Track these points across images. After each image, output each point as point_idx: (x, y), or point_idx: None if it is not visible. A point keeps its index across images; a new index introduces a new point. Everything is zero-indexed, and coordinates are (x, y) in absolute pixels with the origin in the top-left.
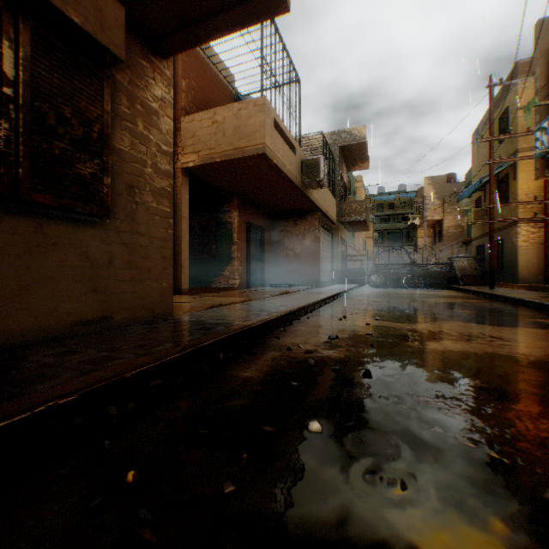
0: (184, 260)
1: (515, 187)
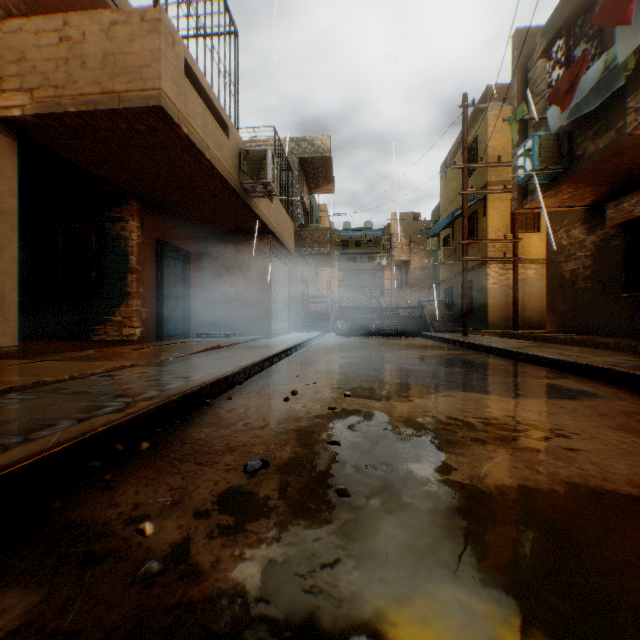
0: (4, 292)
1: (486, 224)
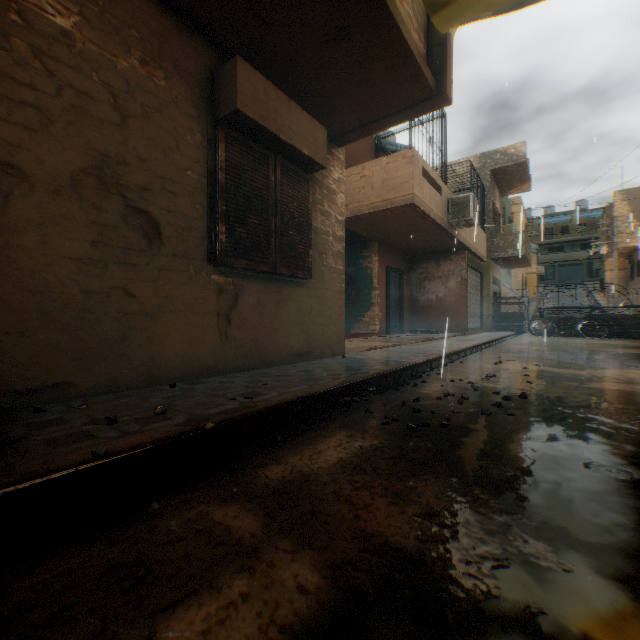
0: None
1: None
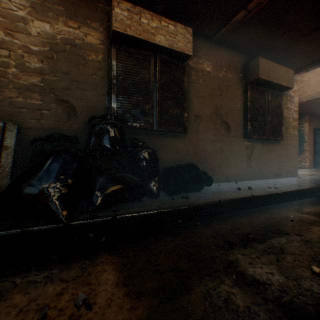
0: None
1: None
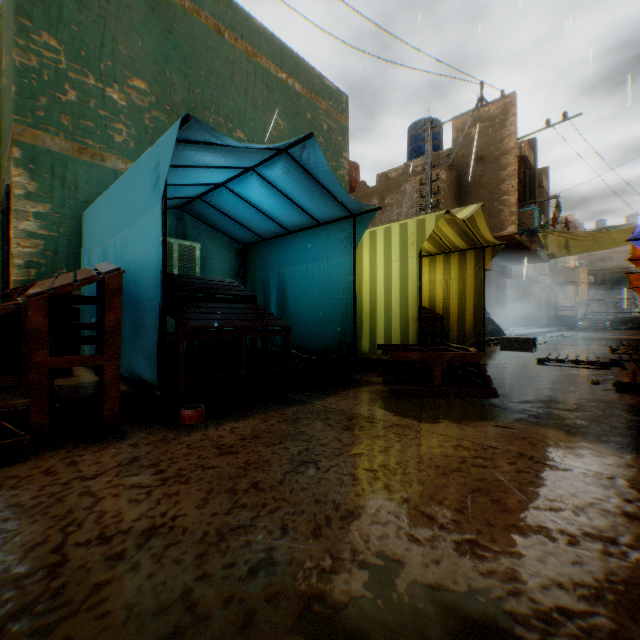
0: None
1: None
